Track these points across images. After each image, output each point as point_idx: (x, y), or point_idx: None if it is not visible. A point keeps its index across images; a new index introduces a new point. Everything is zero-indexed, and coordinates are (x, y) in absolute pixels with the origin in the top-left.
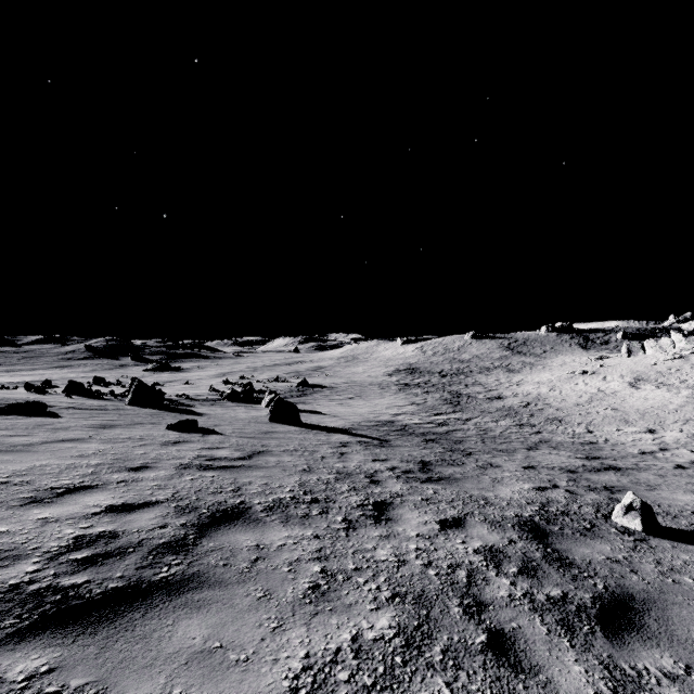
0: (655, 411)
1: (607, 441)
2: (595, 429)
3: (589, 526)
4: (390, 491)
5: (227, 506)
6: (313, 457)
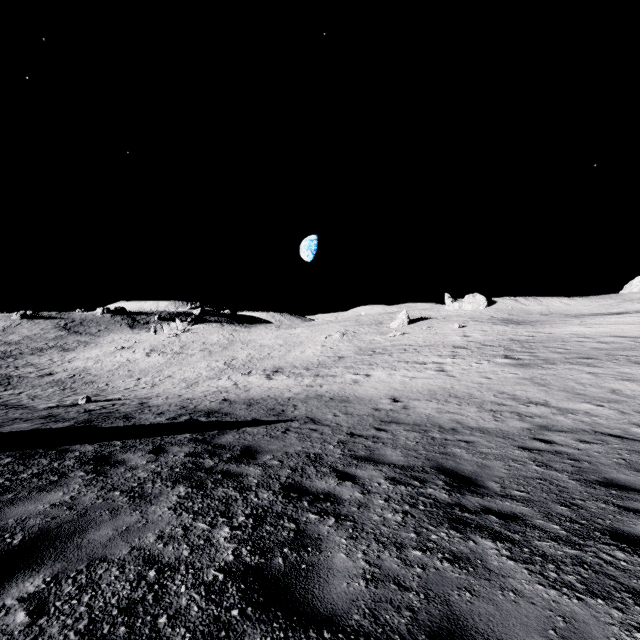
0: (149, 369)
1: (113, 388)
2: (111, 383)
3: (70, 405)
4: None
5: None
6: None
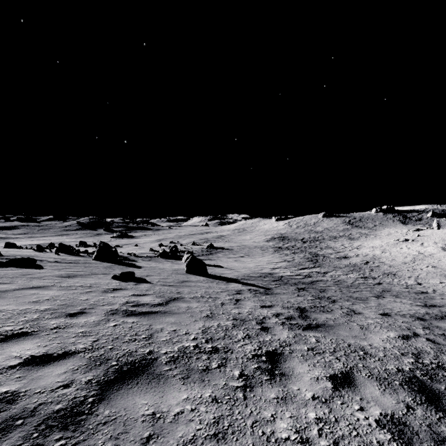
0: None
1: (435, 292)
2: (423, 282)
3: None
4: (279, 339)
5: (135, 357)
6: (215, 303)
